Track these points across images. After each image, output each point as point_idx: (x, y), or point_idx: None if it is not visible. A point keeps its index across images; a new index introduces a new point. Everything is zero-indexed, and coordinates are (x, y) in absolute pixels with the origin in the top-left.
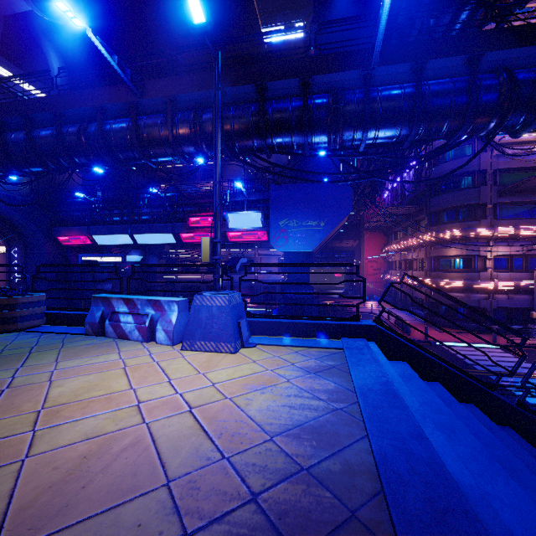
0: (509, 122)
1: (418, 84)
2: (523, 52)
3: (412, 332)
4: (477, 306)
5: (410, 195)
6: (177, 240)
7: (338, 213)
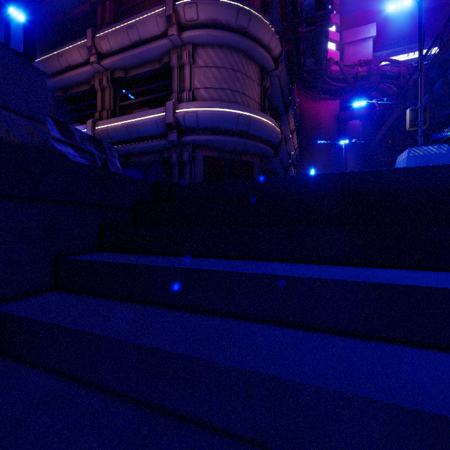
0: None
1: None
2: None
3: None
4: None
5: None
6: None
7: None
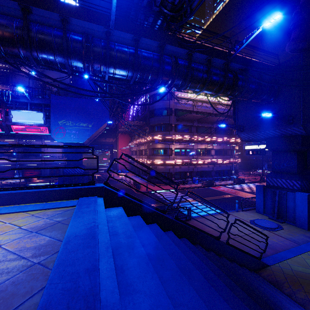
0: (176, 83)
1: (136, 48)
2: (180, 50)
3: (141, 188)
4: (169, 172)
5: (141, 116)
6: None
7: (101, 120)
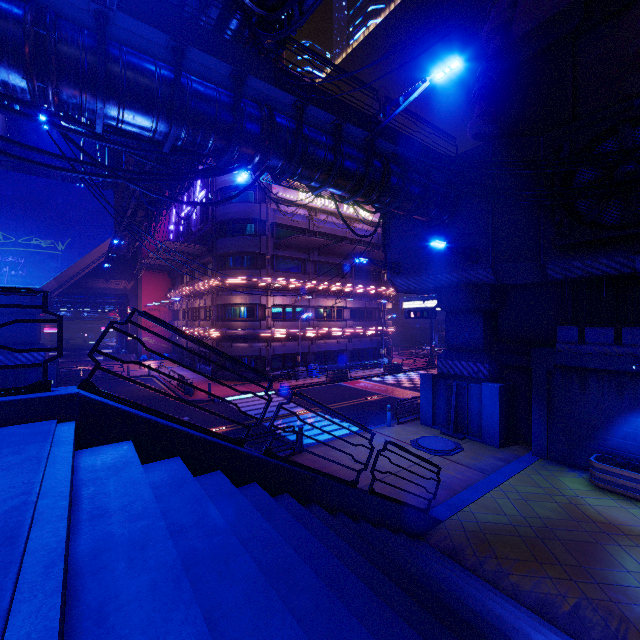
0: (271, 163)
1: (177, 69)
2: (280, 95)
3: (196, 392)
4: (259, 356)
5: (198, 233)
6: None
7: (91, 235)
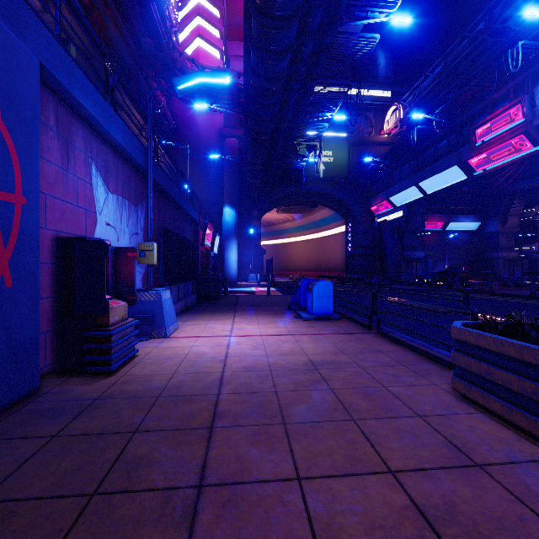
0: None
1: None
2: None
3: None
4: None
5: None
6: (467, 173)
7: None
